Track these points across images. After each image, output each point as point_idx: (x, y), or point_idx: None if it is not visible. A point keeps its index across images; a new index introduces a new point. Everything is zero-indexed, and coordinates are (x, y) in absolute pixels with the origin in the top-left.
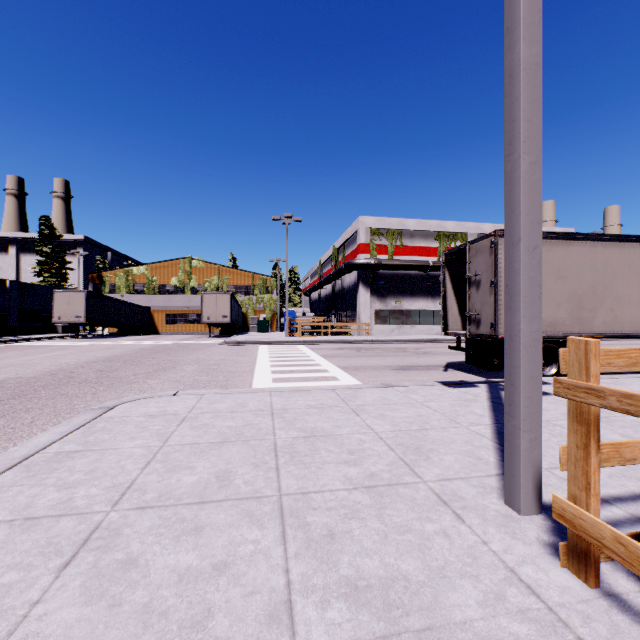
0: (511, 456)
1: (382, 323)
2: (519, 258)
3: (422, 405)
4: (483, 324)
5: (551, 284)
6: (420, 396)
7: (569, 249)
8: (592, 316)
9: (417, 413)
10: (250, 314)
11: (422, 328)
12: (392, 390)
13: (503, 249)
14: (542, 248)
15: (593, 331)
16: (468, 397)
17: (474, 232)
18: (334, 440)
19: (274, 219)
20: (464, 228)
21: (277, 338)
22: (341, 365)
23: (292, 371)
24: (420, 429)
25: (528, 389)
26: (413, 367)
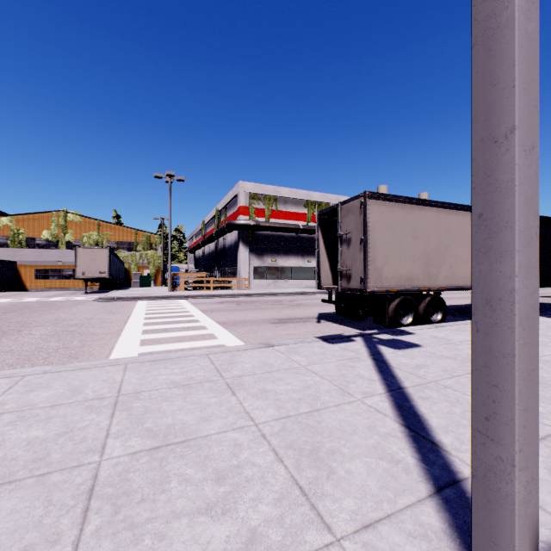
0: (491, 508)
1: (260, 278)
2: (512, 162)
3: (307, 370)
4: (354, 279)
5: (408, 243)
6: (303, 357)
7: (421, 213)
8: (437, 272)
9: (304, 383)
10: (133, 269)
11: (294, 282)
12: (273, 351)
13: (371, 209)
14: (402, 211)
15: (438, 284)
16: (350, 355)
17: (335, 203)
18: (196, 450)
19: (156, 176)
20: (327, 199)
21: (159, 293)
22: (220, 320)
23: (167, 330)
24: (311, 411)
25: (525, 394)
26: (290, 320)
